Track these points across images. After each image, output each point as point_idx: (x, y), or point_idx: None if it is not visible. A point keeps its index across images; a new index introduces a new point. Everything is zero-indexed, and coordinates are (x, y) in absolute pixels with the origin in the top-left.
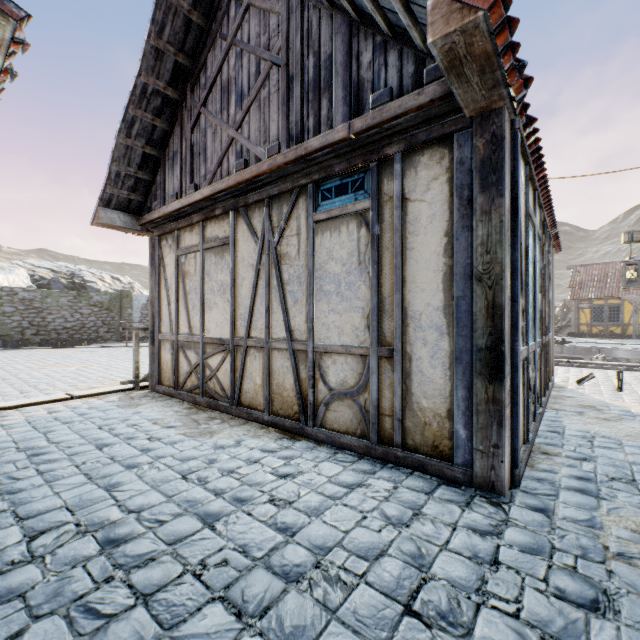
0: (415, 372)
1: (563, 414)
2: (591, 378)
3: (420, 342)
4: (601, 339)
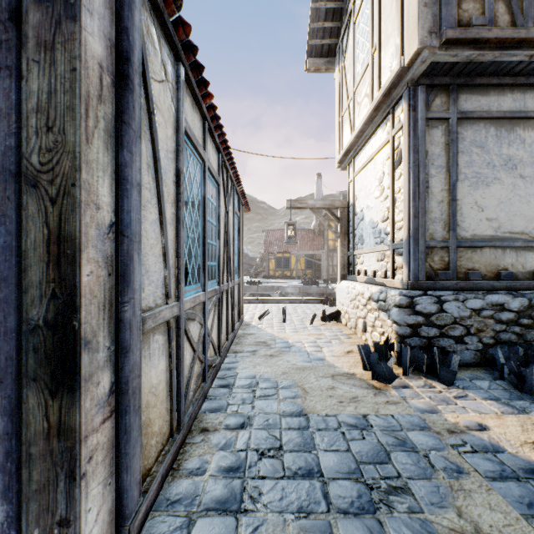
0: None
1: (241, 357)
2: (268, 313)
3: None
4: (280, 280)
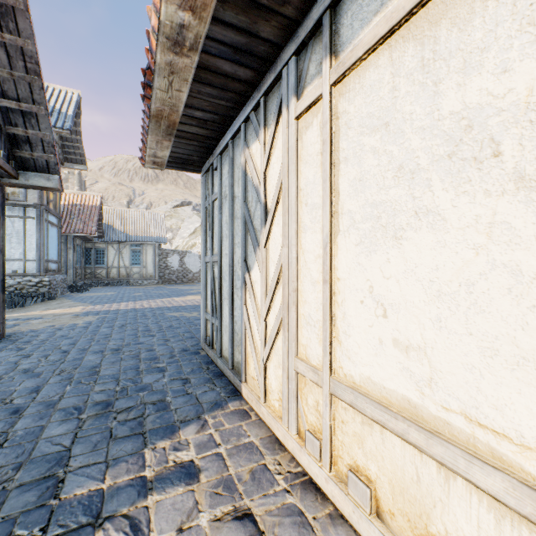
0: None
1: None
2: None
3: None
4: None
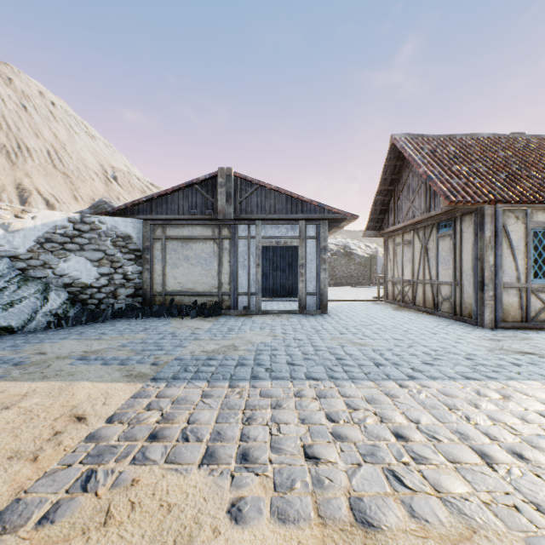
0: (464, 290)
1: None
2: None
3: (465, 280)
4: None
